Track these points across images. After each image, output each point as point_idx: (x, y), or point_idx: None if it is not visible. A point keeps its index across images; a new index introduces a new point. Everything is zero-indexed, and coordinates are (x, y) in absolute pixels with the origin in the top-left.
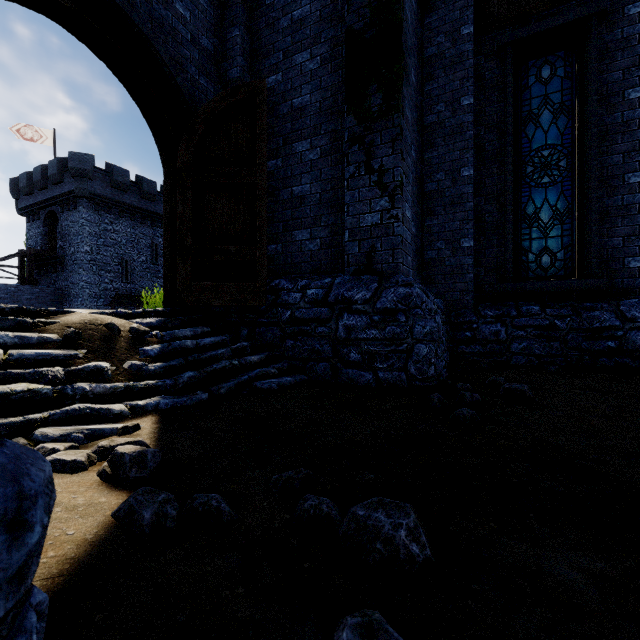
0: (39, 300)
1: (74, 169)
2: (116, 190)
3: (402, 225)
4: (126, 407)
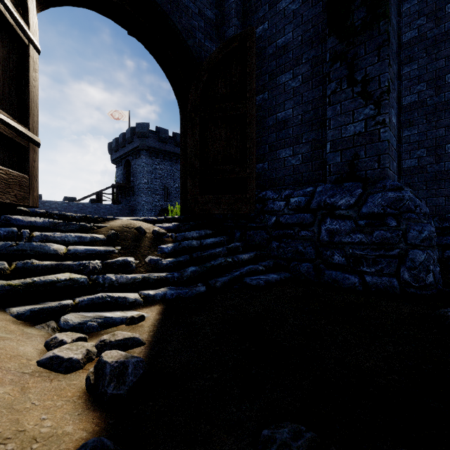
0: (121, 213)
1: (138, 133)
2: (161, 143)
3: (389, 130)
4: (140, 296)
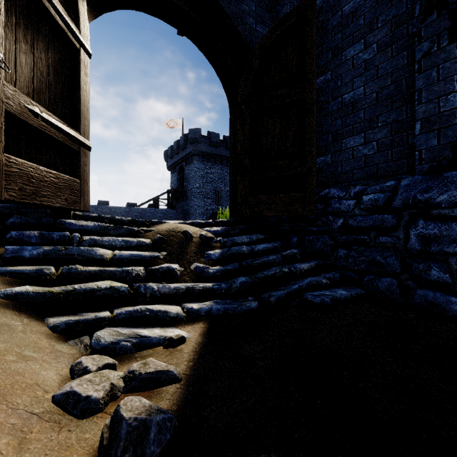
0: (175, 217)
1: (191, 139)
2: (212, 147)
3: None
4: (183, 309)
